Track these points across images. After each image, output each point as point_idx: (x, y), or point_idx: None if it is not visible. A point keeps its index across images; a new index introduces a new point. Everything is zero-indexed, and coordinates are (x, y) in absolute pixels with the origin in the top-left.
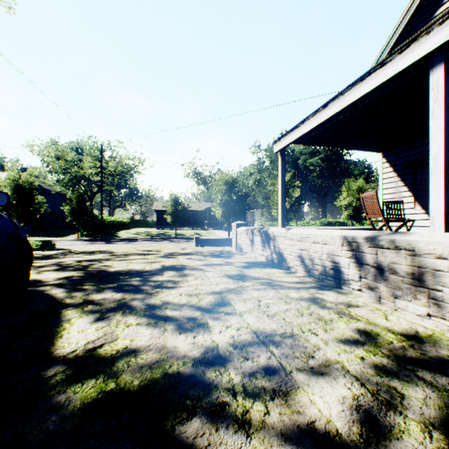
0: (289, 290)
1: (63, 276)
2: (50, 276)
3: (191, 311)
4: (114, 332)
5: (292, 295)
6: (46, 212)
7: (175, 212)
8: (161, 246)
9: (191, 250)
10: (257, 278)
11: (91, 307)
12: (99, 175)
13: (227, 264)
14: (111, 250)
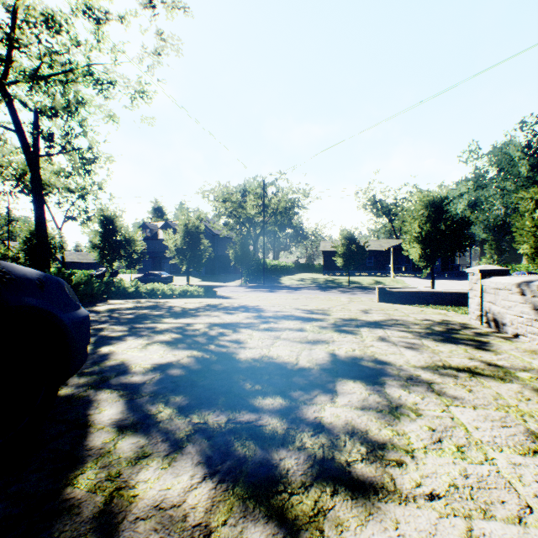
0: None
1: (164, 360)
2: (147, 359)
3: None
4: None
5: None
6: (216, 257)
7: (347, 254)
8: (328, 298)
9: (381, 315)
10: None
11: None
12: (262, 214)
13: (497, 376)
14: (260, 306)
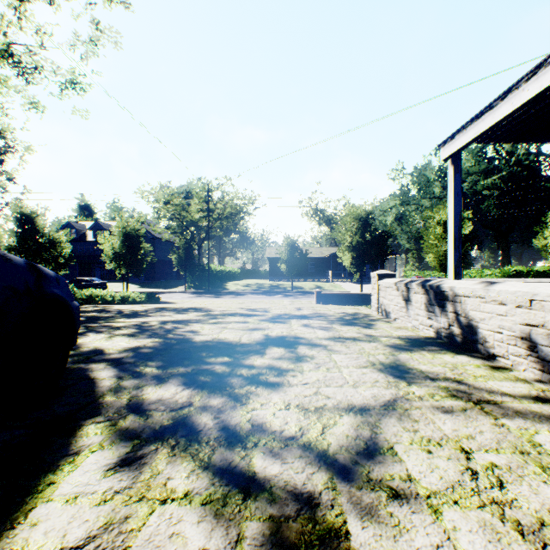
0: (529, 424)
1: (133, 345)
2: (117, 345)
3: (305, 465)
4: (127, 519)
5: (548, 444)
6: (156, 262)
7: (291, 260)
8: (272, 302)
9: (310, 310)
10: (435, 378)
11: (130, 421)
12: (207, 218)
13: (368, 340)
14: (208, 307)
